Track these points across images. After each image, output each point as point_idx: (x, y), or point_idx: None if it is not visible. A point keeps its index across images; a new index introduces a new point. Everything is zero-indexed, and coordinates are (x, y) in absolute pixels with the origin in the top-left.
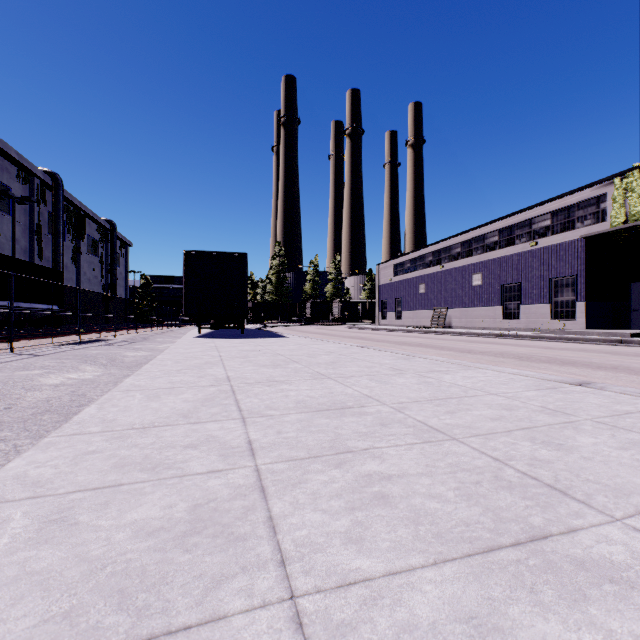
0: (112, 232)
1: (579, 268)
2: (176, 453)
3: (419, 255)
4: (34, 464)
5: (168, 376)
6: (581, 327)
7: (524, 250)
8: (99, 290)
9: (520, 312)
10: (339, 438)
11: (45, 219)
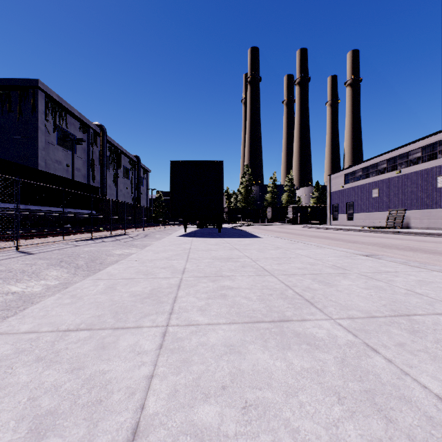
0: (138, 163)
1: None
2: None
3: (372, 163)
4: None
5: None
6: None
7: None
8: (130, 201)
9: None
10: None
11: (96, 156)
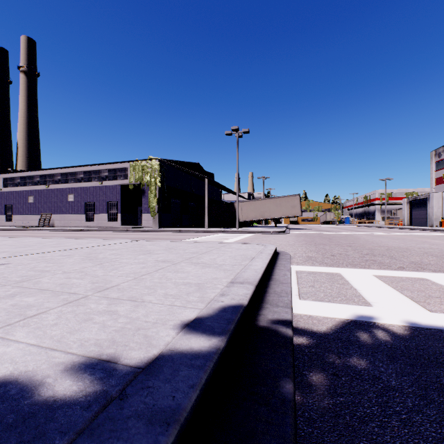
0: None
1: (119, 198)
2: None
3: (29, 175)
4: None
5: None
6: (120, 225)
7: (97, 185)
8: None
9: (95, 218)
10: None
11: None
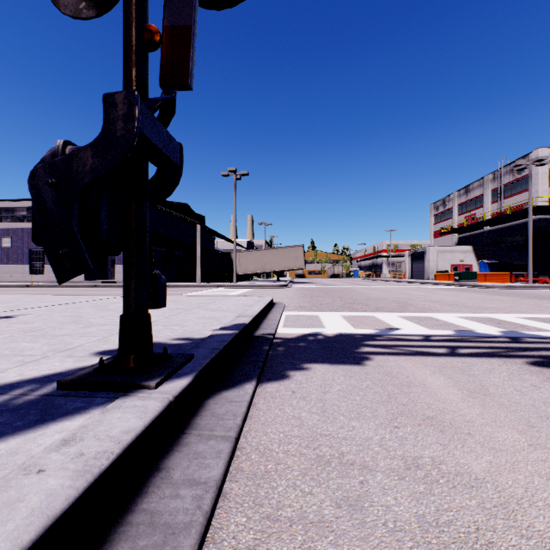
0: None
1: None
2: None
3: None
4: None
5: None
6: (83, 279)
7: None
8: None
9: (45, 269)
10: None
11: None
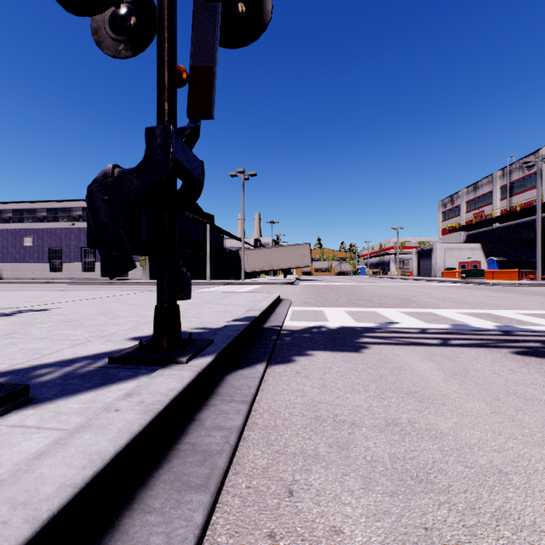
0: None
1: None
2: None
3: None
4: None
5: None
6: (98, 276)
7: (66, 227)
8: None
9: (63, 267)
10: None
11: None
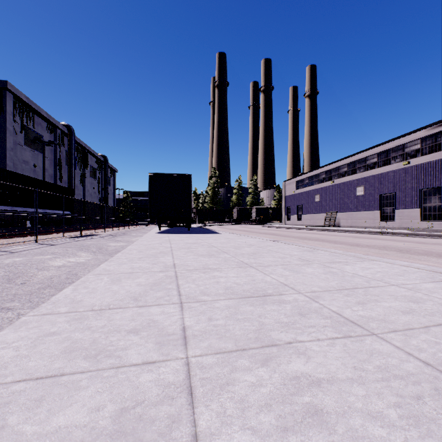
0: (105, 163)
1: None
2: (119, 338)
3: (315, 174)
4: (1, 345)
5: (131, 263)
6: None
7: (398, 168)
8: (97, 201)
9: (395, 215)
10: (263, 328)
11: (63, 155)
